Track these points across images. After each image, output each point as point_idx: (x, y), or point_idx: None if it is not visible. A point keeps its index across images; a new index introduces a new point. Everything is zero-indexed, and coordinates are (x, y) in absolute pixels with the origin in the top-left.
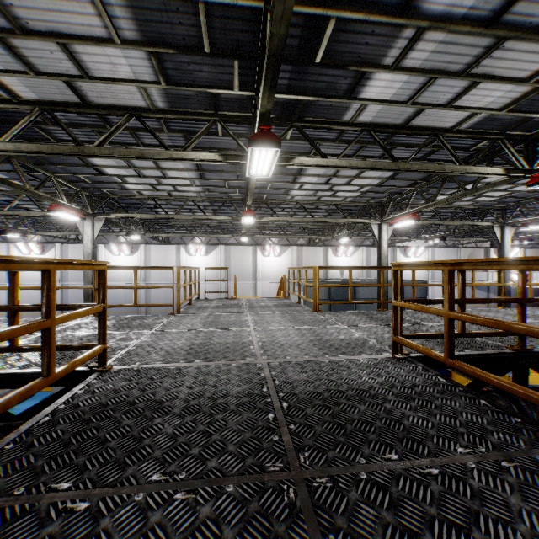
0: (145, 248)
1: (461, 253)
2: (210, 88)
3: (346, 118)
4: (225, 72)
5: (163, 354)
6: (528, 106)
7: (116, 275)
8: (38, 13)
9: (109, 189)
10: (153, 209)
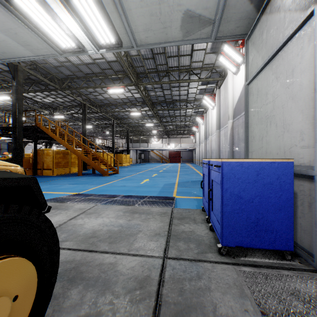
0: None
1: None
2: None
3: None
4: None
5: None
6: (53, 103)
7: None
8: None
9: None
10: None
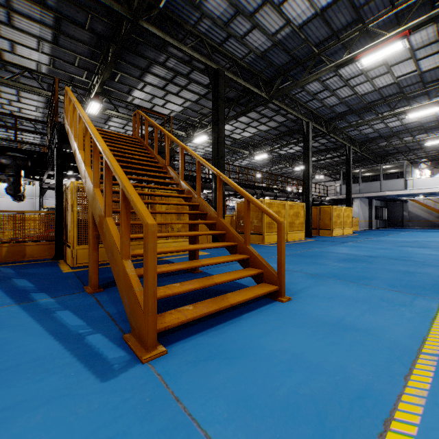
0: None
1: None
2: (72, 75)
3: (128, 100)
4: (80, 72)
5: None
6: (187, 114)
7: None
8: (11, 35)
9: None
10: None
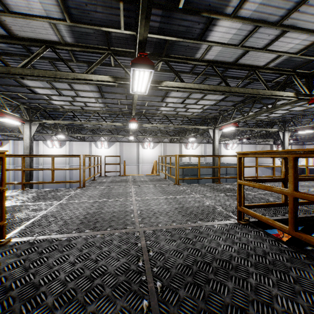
0: (69, 143)
1: (257, 148)
2: (104, 27)
3: (197, 56)
4: (113, 13)
5: (61, 225)
6: (313, 52)
7: (50, 160)
8: None
9: (41, 104)
10: (73, 118)
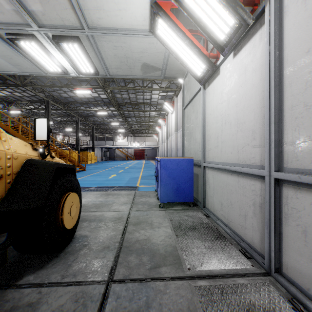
0: None
1: None
2: None
3: None
4: None
5: None
6: (8, 97)
7: None
8: None
9: None
10: None
